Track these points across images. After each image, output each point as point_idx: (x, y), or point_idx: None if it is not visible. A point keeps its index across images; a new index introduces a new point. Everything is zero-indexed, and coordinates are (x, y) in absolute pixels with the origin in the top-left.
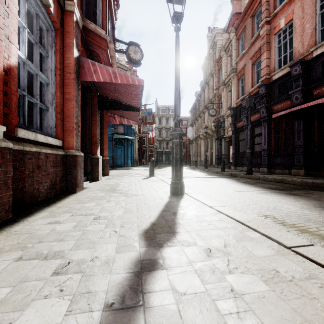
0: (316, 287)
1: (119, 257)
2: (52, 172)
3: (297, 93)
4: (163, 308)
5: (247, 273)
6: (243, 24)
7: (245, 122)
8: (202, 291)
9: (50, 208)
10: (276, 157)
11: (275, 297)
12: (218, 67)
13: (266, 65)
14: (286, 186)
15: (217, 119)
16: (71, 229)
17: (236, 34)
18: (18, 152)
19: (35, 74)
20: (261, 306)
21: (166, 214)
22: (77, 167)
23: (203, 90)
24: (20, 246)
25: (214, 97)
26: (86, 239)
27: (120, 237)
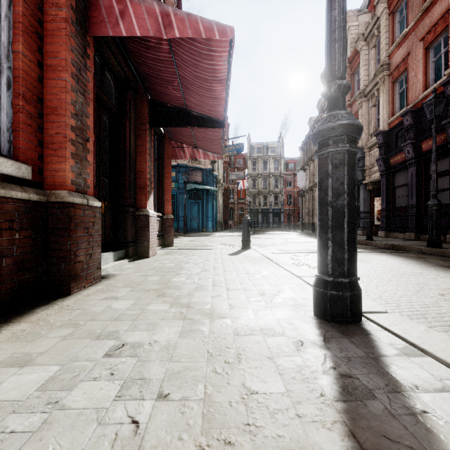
0: None
1: None
2: None
3: None
4: None
5: None
6: None
7: (411, 153)
8: None
9: None
10: None
11: None
12: (352, 69)
13: None
14: None
15: None
16: None
17: (389, 4)
18: None
19: None
20: None
21: None
22: (73, 232)
23: (324, 112)
24: None
25: None
26: None
27: None
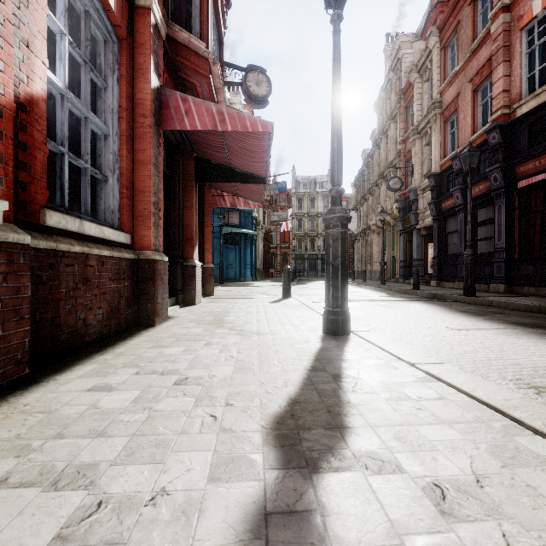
0: None
1: (216, 496)
2: (112, 289)
3: None
4: None
5: None
6: (454, 19)
7: (459, 199)
8: None
9: (102, 356)
10: (523, 264)
11: None
12: (406, 102)
13: (503, 90)
14: None
15: (403, 196)
16: (127, 406)
17: (441, 38)
18: (46, 252)
19: (83, 118)
20: None
21: (318, 378)
22: (156, 281)
23: (377, 146)
24: (18, 444)
25: (397, 158)
26: (151, 435)
27: (222, 433)
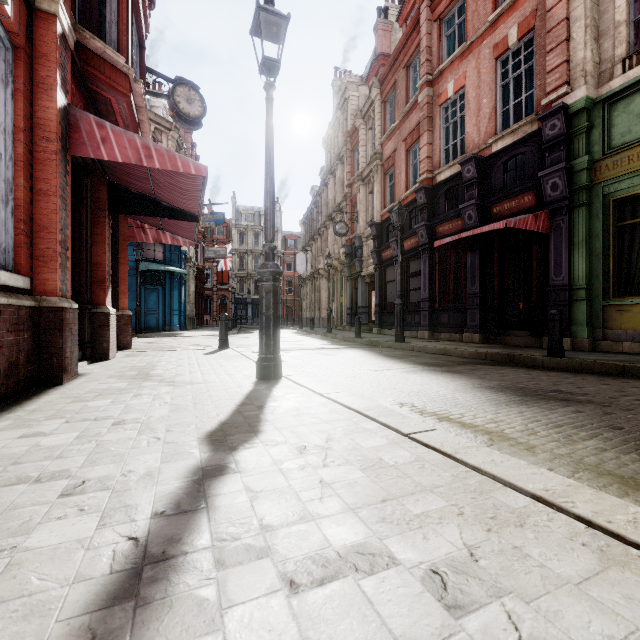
0: (416, 468)
1: (168, 467)
2: (9, 343)
3: (470, 208)
4: (233, 506)
5: (345, 465)
6: (392, 77)
7: (396, 250)
8: (284, 487)
9: (13, 414)
10: (441, 313)
11: (367, 481)
12: (352, 145)
13: (427, 156)
14: (449, 360)
15: (350, 241)
16: (72, 442)
17: (382, 92)
18: None
19: None
20: (349, 489)
21: (246, 409)
22: (64, 332)
23: (326, 185)
24: None
25: (344, 201)
26: (106, 452)
27: (166, 444)
